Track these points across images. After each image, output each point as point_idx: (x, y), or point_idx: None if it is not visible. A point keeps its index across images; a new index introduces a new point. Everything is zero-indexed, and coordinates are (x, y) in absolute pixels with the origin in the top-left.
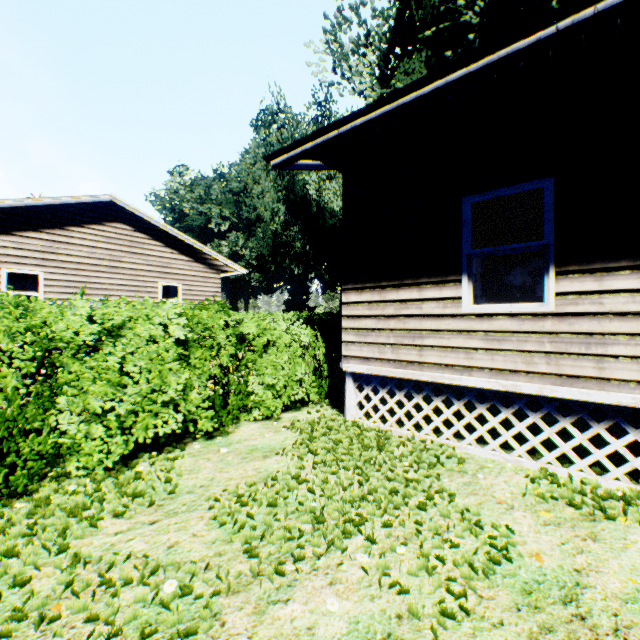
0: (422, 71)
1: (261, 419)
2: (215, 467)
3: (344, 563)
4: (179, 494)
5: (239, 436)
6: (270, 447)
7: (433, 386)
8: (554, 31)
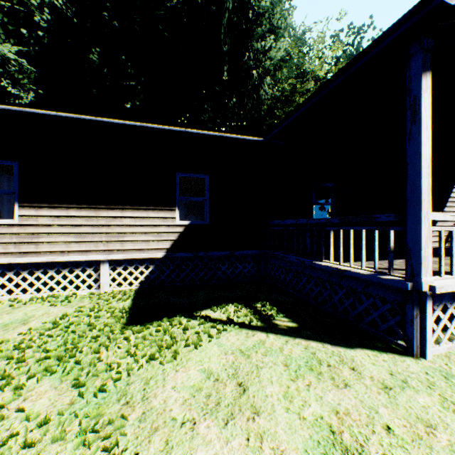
0: None
1: None
2: None
3: None
4: None
5: None
6: None
7: None
8: None
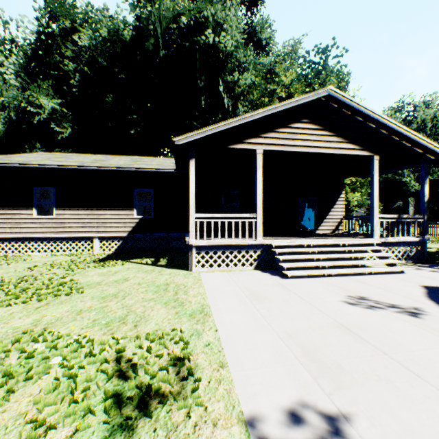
0: (50, 90)
1: None
2: None
3: None
4: None
5: None
6: None
7: (25, 239)
8: (43, 167)
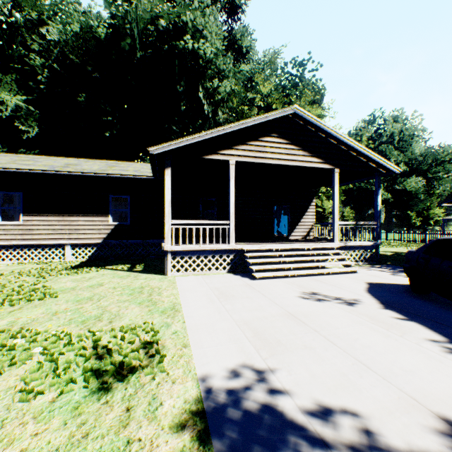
0: (14, 85)
1: None
2: None
3: None
4: None
5: None
6: None
7: None
8: (9, 170)
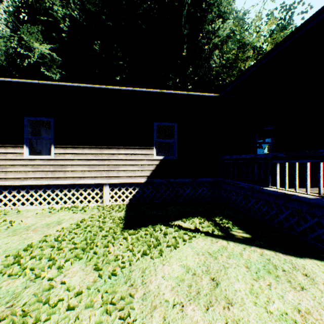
0: (40, 35)
1: None
2: None
3: None
4: None
5: None
6: None
7: (13, 187)
8: (38, 82)
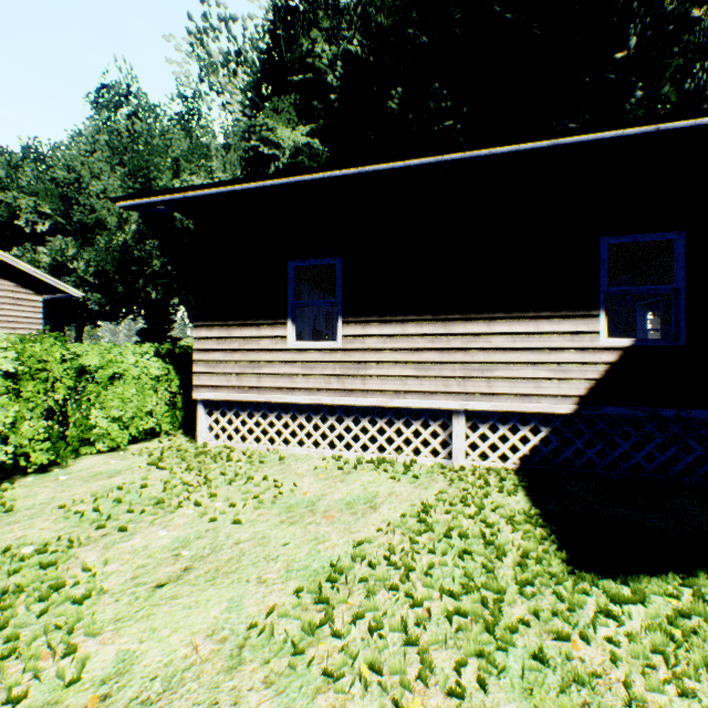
0: (292, 113)
1: (106, 452)
2: (55, 490)
3: (176, 518)
4: (18, 511)
5: (80, 467)
6: (117, 470)
7: (269, 405)
8: (322, 177)
